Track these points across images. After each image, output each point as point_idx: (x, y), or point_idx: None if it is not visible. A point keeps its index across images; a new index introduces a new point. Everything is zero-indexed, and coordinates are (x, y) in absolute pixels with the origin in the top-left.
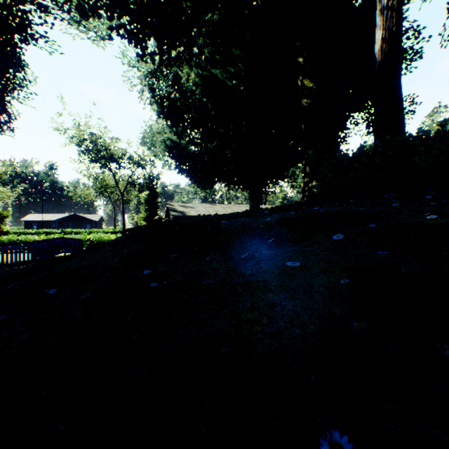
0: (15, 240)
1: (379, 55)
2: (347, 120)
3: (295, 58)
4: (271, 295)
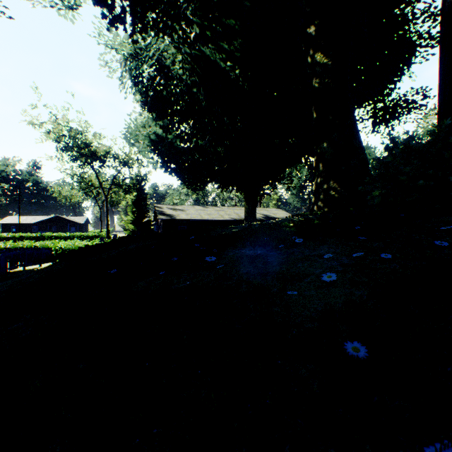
0: None
1: None
2: None
3: (304, 28)
4: None
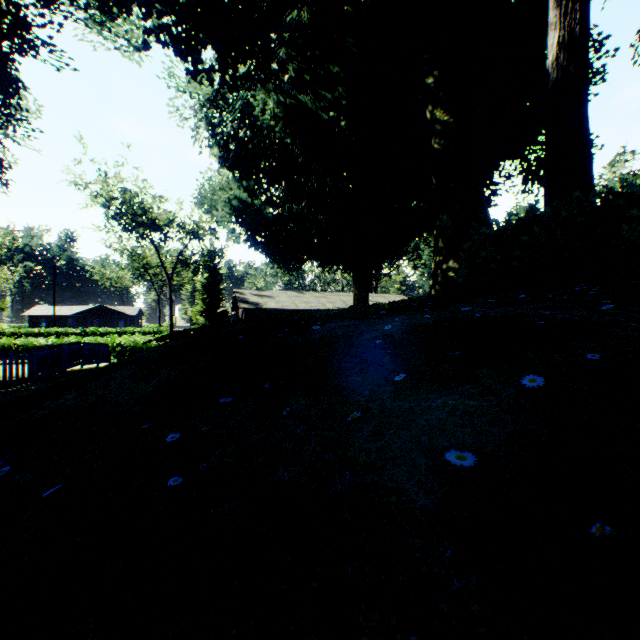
0: (10, 345)
1: (553, 68)
2: (495, 171)
3: (421, 78)
4: (420, 543)
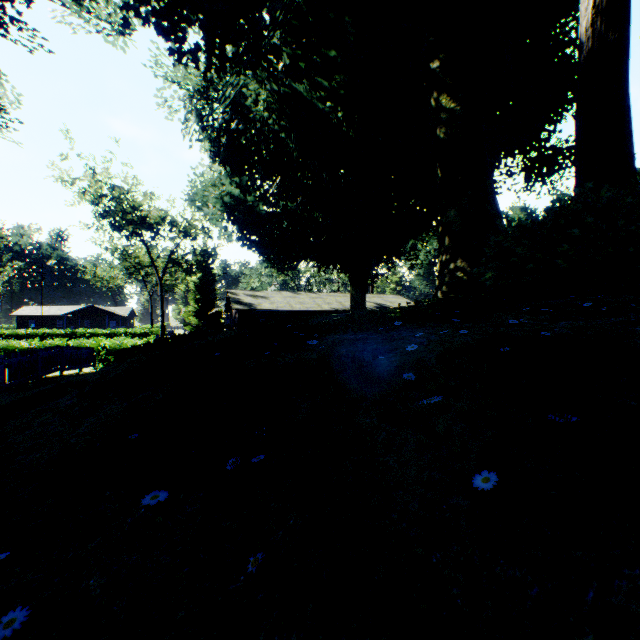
0: None
1: (588, 36)
2: (496, 168)
3: (425, 63)
4: None
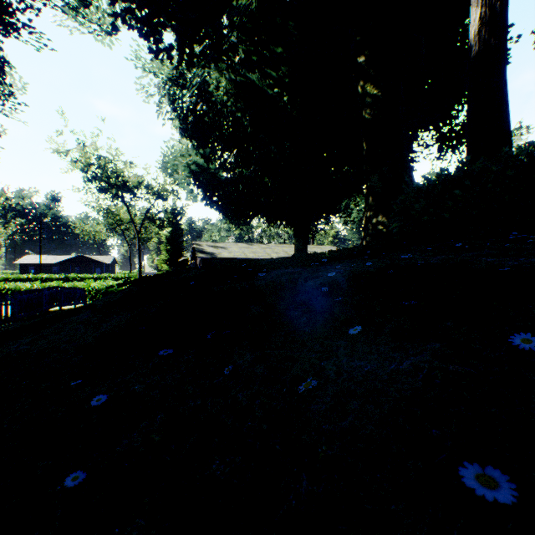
0: (1, 288)
1: (476, 41)
2: (414, 141)
3: (354, 57)
4: None
